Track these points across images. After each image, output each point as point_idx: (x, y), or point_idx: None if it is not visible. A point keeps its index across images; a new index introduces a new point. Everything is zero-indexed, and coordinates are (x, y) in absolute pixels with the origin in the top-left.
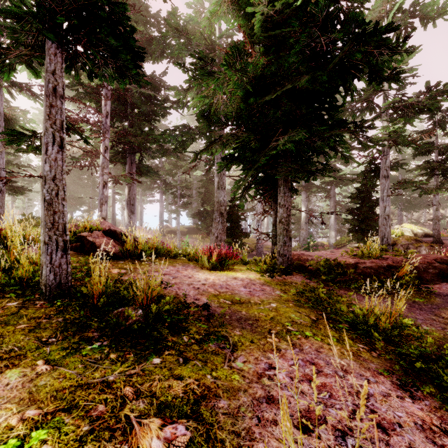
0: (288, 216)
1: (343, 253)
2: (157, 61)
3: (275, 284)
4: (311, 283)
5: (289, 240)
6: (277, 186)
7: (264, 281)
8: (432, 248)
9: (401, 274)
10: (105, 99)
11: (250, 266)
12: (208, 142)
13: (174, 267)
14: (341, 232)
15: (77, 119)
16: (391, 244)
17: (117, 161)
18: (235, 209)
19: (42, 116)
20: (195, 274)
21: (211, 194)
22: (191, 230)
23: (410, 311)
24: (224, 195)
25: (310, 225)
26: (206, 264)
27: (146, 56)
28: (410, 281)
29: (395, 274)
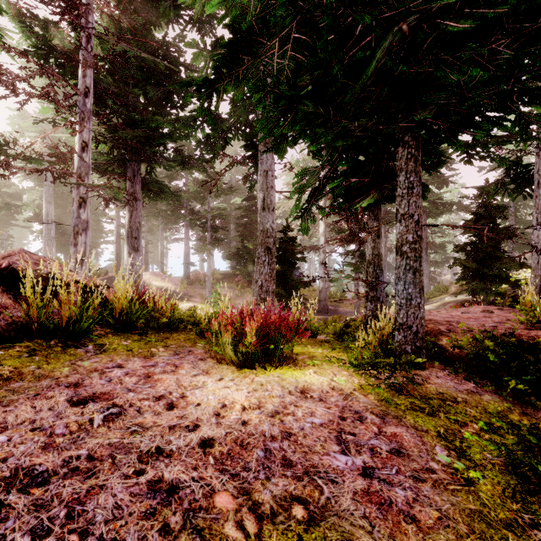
0: (416, 240)
1: (524, 320)
2: (173, 28)
3: (410, 411)
4: (485, 399)
5: (419, 293)
6: (382, 182)
7: (378, 398)
8: None
9: None
10: (81, 65)
11: (331, 350)
12: (247, 139)
13: (146, 364)
14: (431, 279)
15: (12, 77)
16: None
17: (113, 173)
18: (289, 244)
19: (23, 121)
20: (195, 390)
21: (254, 226)
22: (227, 277)
23: None
24: (272, 220)
25: (388, 270)
26: (229, 355)
27: (156, 15)
28: None
29: None
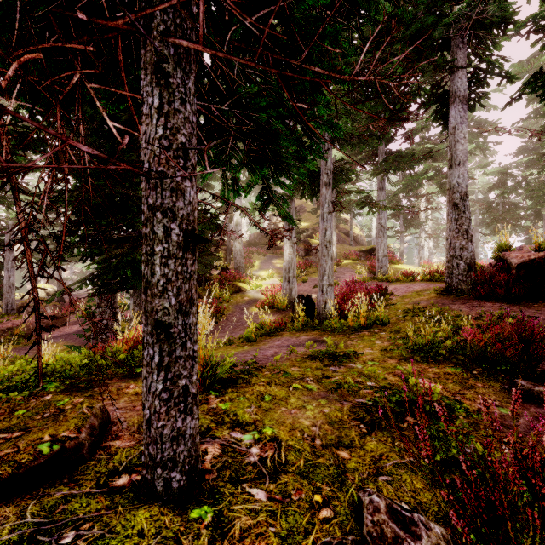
0: None
1: None
2: None
3: None
4: None
5: None
6: None
7: None
8: (55, 307)
9: (17, 332)
10: None
11: None
12: None
13: None
14: None
15: None
16: (20, 307)
17: None
18: None
19: None
20: None
21: None
22: None
23: (18, 352)
24: None
25: None
26: None
27: None
28: (24, 335)
29: (13, 333)
